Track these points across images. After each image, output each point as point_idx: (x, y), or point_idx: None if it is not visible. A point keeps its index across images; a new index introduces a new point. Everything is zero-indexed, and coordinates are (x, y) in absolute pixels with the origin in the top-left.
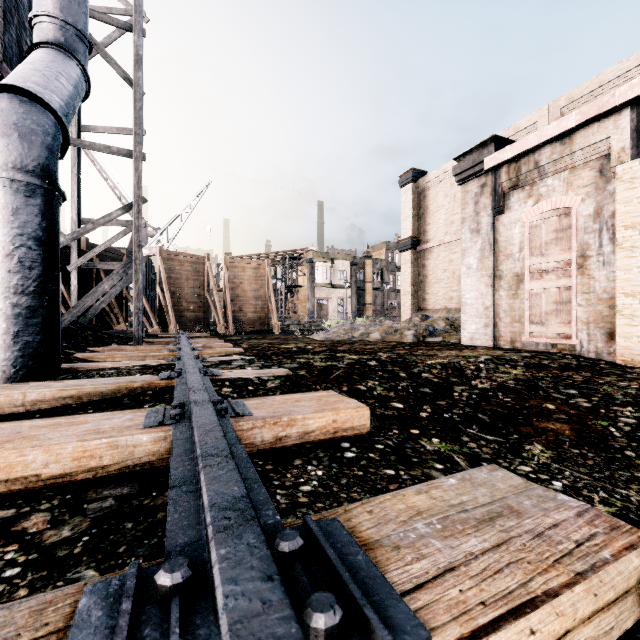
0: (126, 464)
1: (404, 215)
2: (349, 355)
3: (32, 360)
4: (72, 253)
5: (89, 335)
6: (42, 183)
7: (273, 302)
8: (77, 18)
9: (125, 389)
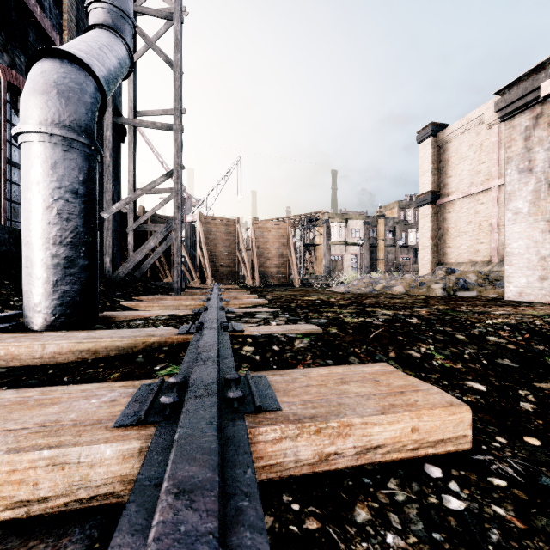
0: (76, 496)
1: (422, 170)
2: (380, 310)
3: (69, 308)
4: (129, 218)
5: (139, 286)
6: (77, 137)
7: (293, 258)
8: (122, 1)
9: (141, 344)
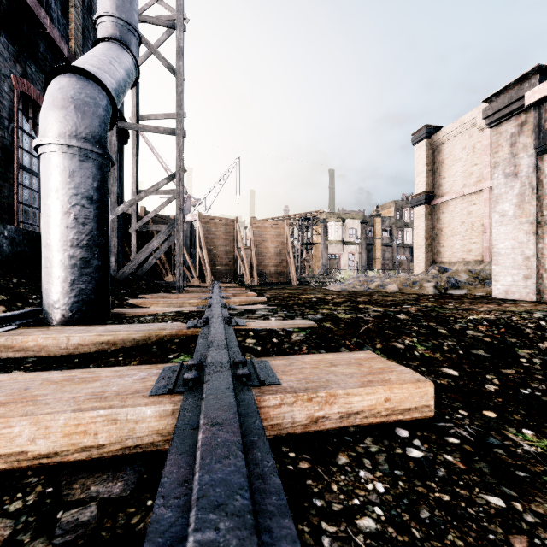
0: (125, 444)
1: (417, 171)
2: (372, 307)
3: (85, 305)
4: (132, 218)
5: (143, 284)
6: (93, 148)
7: (291, 257)
8: (129, 15)
9: (155, 336)
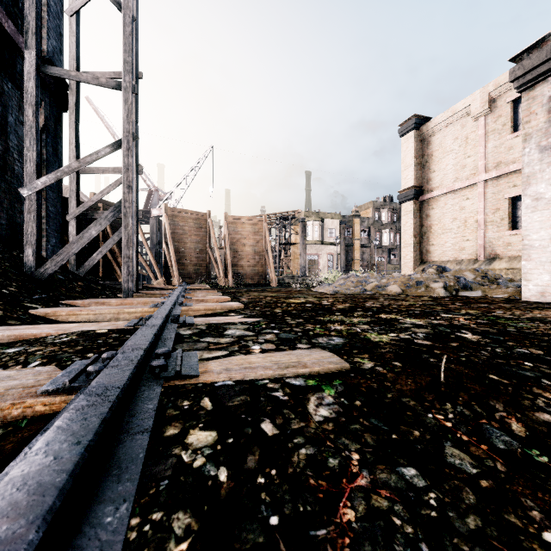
0: None
1: (405, 165)
2: (402, 317)
3: None
4: (70, 202)
5: (78, 286)
6: None
7: (270, 256)
8: None
9: None
